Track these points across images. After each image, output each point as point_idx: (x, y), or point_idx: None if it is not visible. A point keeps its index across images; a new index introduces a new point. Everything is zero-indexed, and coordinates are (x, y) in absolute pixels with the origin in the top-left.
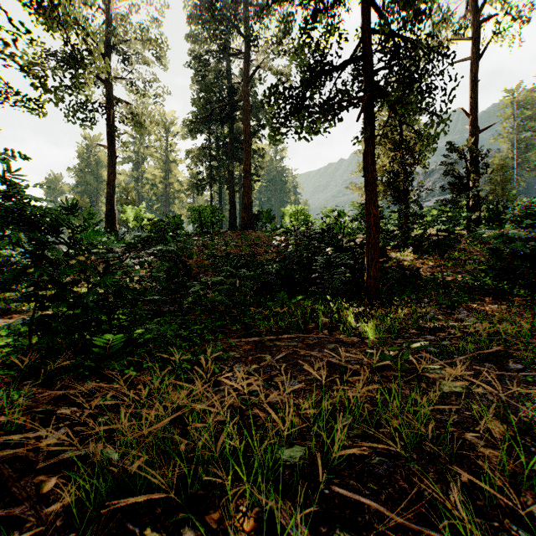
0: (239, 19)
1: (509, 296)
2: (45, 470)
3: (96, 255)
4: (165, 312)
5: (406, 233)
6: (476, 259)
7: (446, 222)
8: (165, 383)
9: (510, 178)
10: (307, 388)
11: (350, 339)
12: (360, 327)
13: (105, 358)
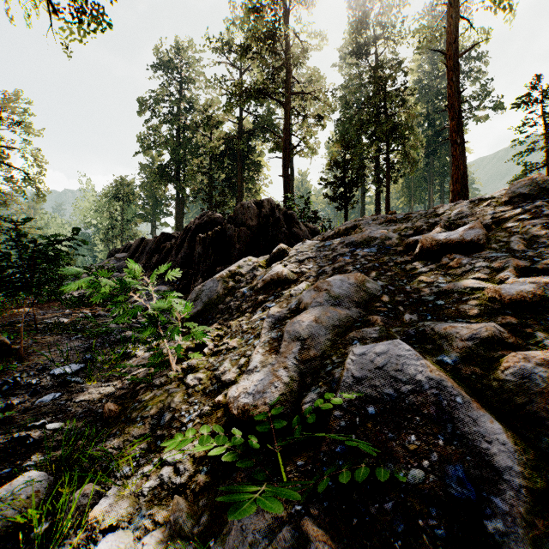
0: None
1: None
2: None
3: None
4: None
5: None
6: None
7: None
8: None
9: None
10: None
11: None
12: None
13: None
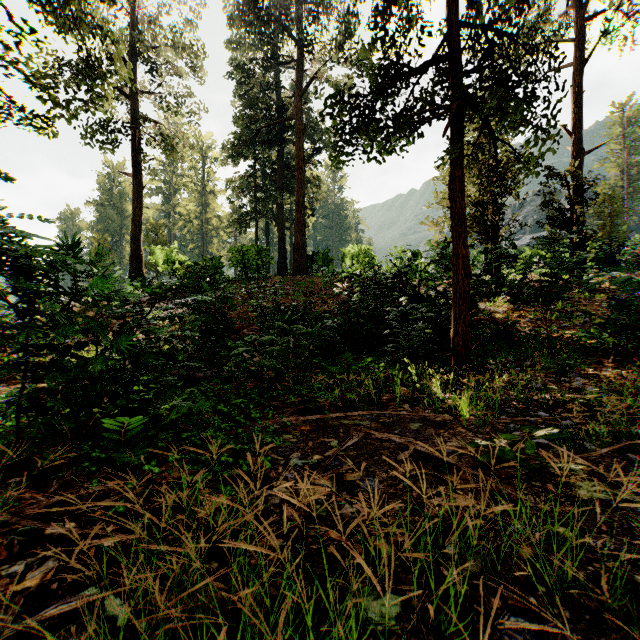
0: (291, 20)
1: (633, 358)
2: (17, 635)
3: (108, 308)
4: (200, 378)
5: (502, 278)
6: (585, 310)
7: (554, 264)
8: (198, 487)
9: (620, 211)
10: (392, 491)
11: (440, 417)
12: (449, 400)
13: (120, 446)
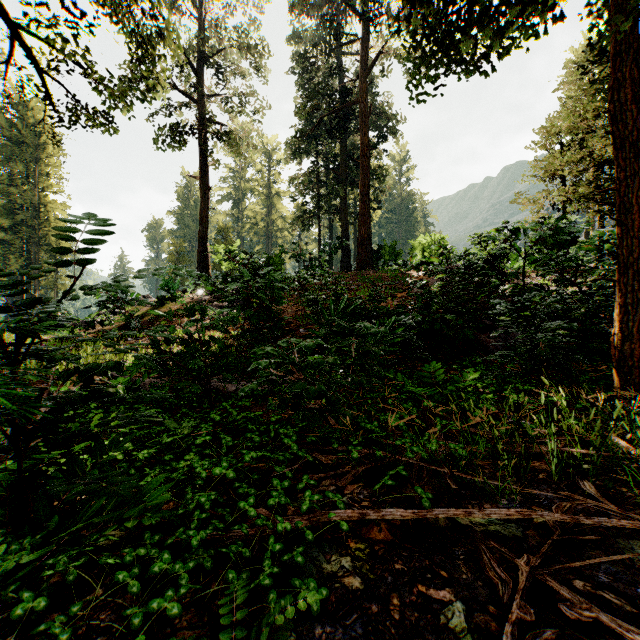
0: None
1: None
2: None
3: None
4: (231, 393)
5: None
6: None
7: None
8: None
9: None
10: None
11: None
12: None
13: None
